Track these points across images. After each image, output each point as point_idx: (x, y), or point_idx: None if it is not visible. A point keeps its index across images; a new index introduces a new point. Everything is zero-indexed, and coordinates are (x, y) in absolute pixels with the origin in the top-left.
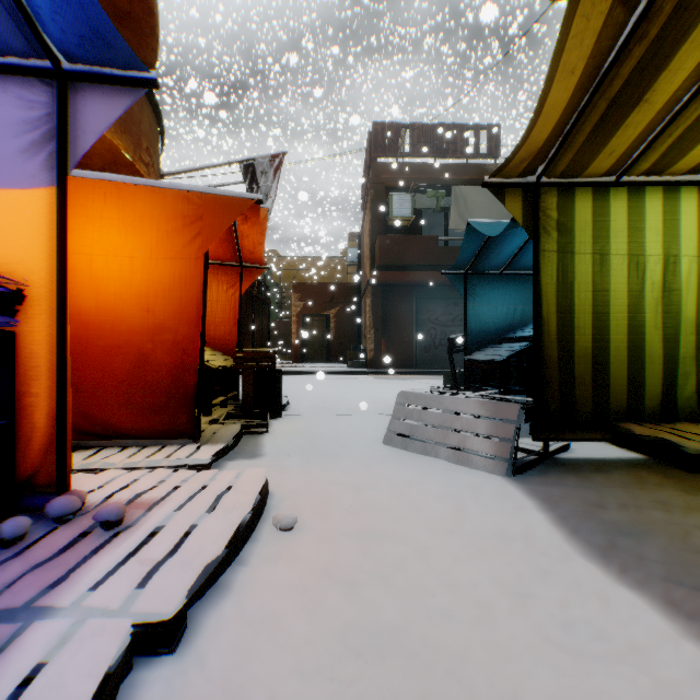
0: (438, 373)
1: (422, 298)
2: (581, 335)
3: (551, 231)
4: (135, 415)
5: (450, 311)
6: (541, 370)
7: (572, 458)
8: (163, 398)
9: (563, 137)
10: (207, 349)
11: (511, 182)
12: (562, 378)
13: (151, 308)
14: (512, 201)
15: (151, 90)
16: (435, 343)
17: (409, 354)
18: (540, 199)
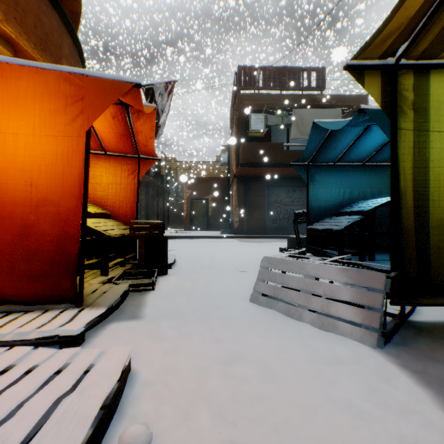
0: (282, 237)
1: (271, 186)
2: (435, 207)
3: (407, 110)
4: (19, 282)
5: (290, 195)
6: (399, 239)
7: (427, 321)
8: (47, 266)
9: (435, 6)
10: (110, 221)
11: (371, 64)
12: (418, 247)
13: (35, 182)
14: (370, 84)
15: (70, 23)
16: (280, 217)
17: (262, 225)
18: (397, 81)
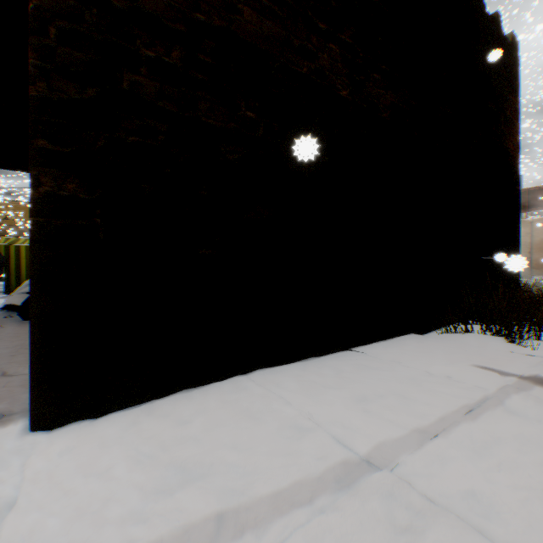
0: None
1: None
2: None
3: None
4: None
5: None
6: None
7: None
8: None
9: None
10: None
11: None
12: None
13: None
14: None
15: None
16: None
17: None
18: None
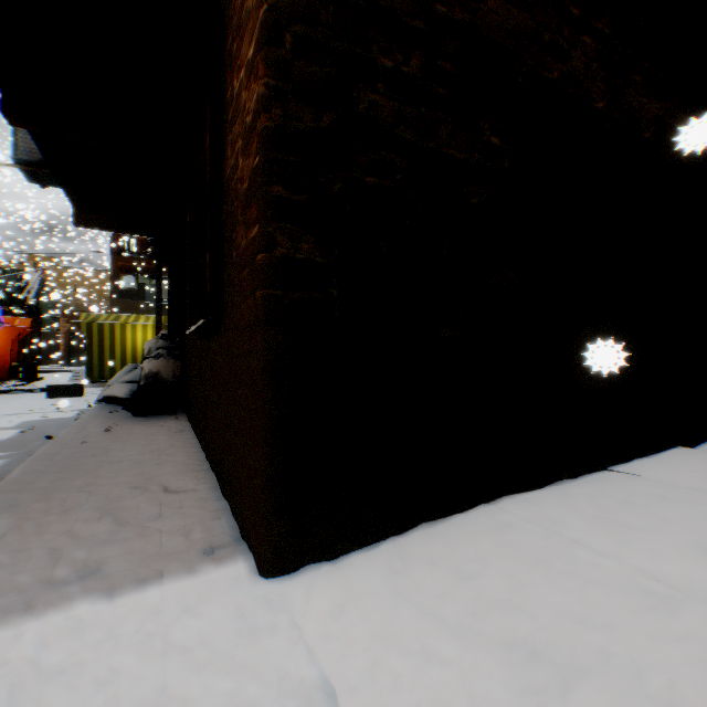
0: None
1: None
2: None
3: None
4: None
5: None
6: None
7: None
8: (3, 371)
9: None
10: None
11: None
12: None
13: None
14: None
15: None
16: None
17: None
18: None
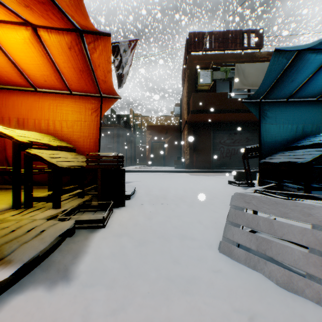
0: (225, 172)
1: (216, 130)
2: None
3: None
4: None
5: (231, 137)
6: None
7: None
8: None
9: None
10: (72, 154)
11: None
12: None
13: None
14: None
15: None
16: (223, 155)
17: (208, 161)
18: None
